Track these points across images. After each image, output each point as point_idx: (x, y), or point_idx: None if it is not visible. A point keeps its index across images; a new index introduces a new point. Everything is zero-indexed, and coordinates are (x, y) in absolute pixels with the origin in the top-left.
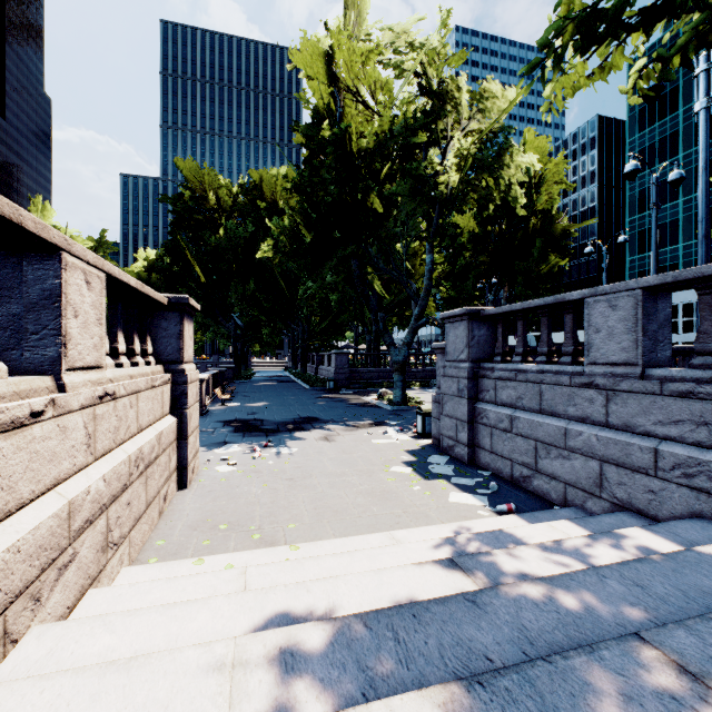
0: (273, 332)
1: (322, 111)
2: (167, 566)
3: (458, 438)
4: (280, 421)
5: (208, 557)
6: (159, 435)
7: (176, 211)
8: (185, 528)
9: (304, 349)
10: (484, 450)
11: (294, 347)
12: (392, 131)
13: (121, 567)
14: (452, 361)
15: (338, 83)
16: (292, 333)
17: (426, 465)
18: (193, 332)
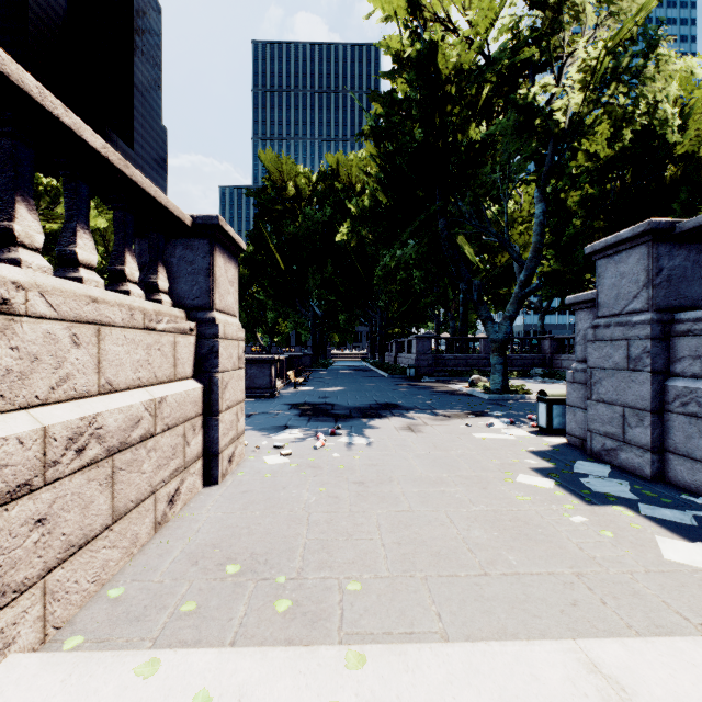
0: (350, 319)
1: (402, 54)
2: (84, 669)
3: (628, 437)
4: (354, 406)
5: (172, 655)
6: (155, 403)
7: (259, 204)
8: (180, 558)
9: (382, 337)
10: (690, 459)
11: (372, 337)
12: (489, 57)
13: (5, 654)
14: (610, 315)
15: (422, 11)
16: (369, 322)
17: (575, 477)
18: (235, 276)
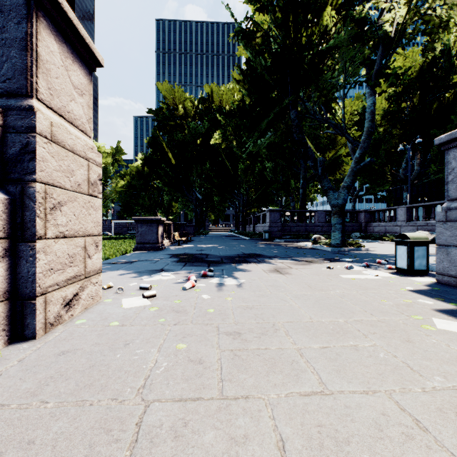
0: (221, 200)
1: None
2: None
3: None
4: (224, 255)
5: None
6: None
7: (157, 119)
8: None
9: (244, 214)
10: None
11: (236, 215)
12: None
13: None
14: None
15: None
16: (235, 205)
17: None
18: (87, 89)
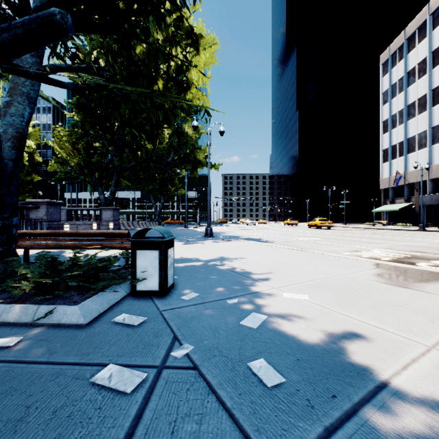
0: None
1: None
2: None
3: None
4: None
5: None
6: None
7: None
8: None
9: None
10: None
11: None
12: None
13: None
14: None
15: None
16: None
17: None
18: None
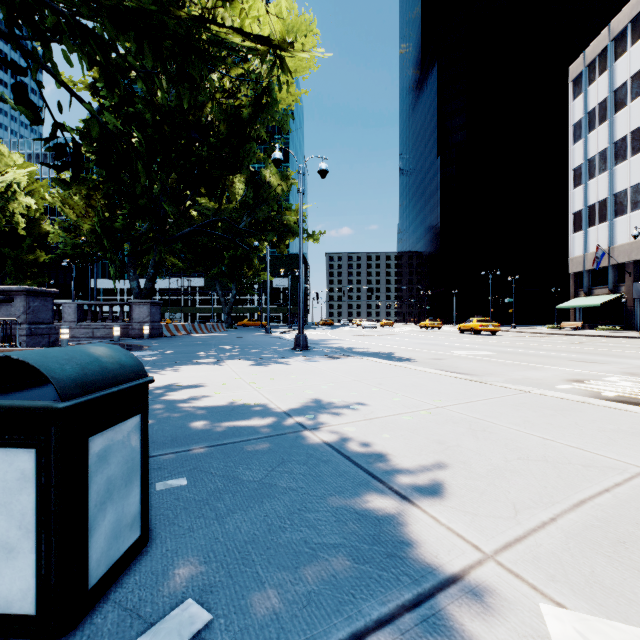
0: None
1: None
2: None
3: None
4: None
5: None
6: None
7: None
8: None
9: None
10: None
11: None
12: None
13: None
14: None
15: None
16: None
17: None
18: None
